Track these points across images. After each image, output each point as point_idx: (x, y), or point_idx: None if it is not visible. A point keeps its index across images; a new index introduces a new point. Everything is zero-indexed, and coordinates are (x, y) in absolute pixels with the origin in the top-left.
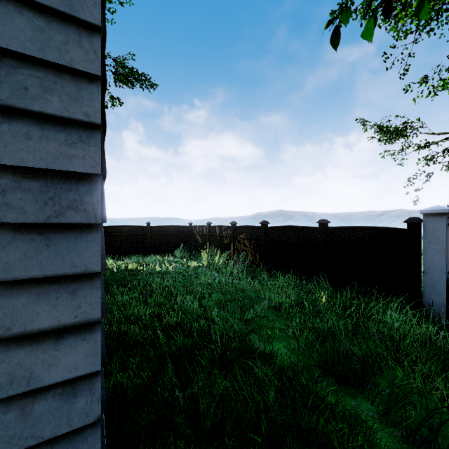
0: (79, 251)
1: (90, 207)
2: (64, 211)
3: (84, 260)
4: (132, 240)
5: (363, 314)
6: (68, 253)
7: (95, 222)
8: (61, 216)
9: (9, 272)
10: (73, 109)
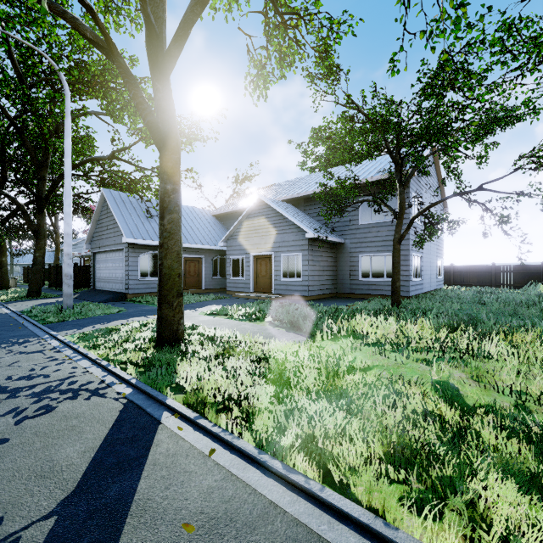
0: (407, 262)
1: (408, 258)
2: (406, 258)
3: (407, 263)
4: (478, 276)
5: (539, 301)
6: (406, 263)
7: (409, 259)
8: (405, 259)
9: (401, 264)
10: (406, 248)
